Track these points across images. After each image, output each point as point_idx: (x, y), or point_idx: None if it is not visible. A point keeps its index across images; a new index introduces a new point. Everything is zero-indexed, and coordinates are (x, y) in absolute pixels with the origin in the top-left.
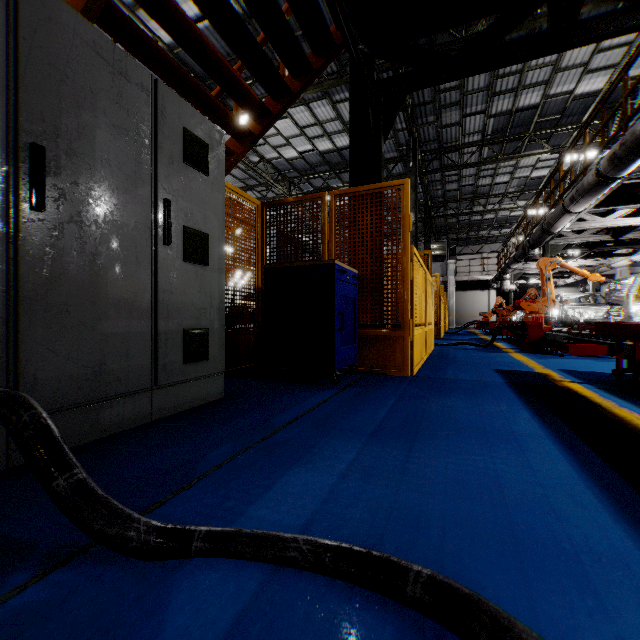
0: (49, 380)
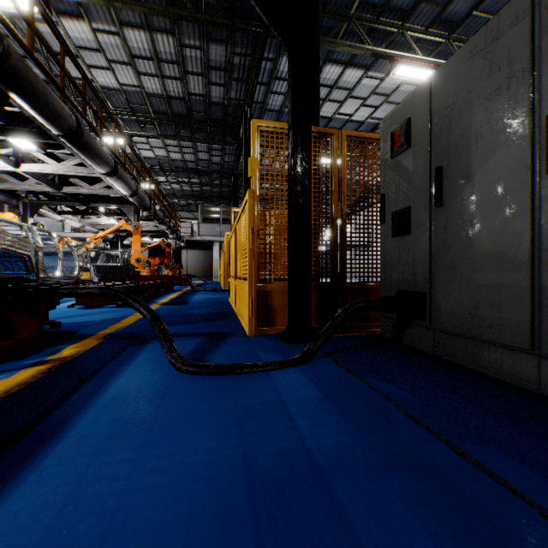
0: (445, 311)
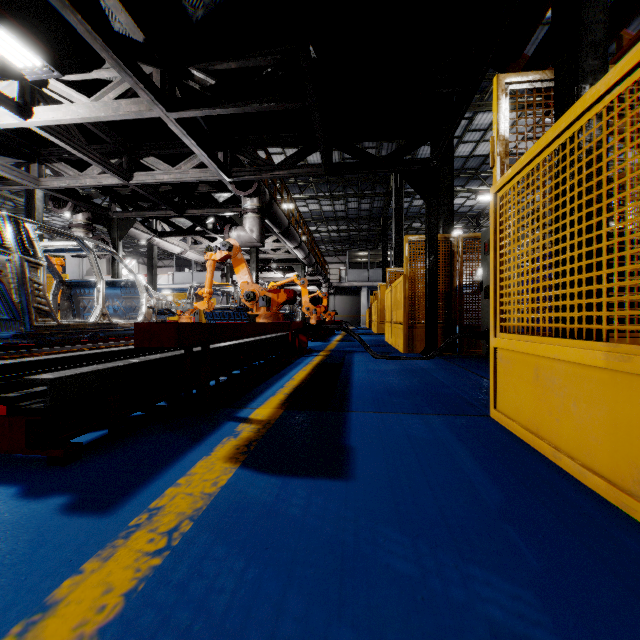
0: None
